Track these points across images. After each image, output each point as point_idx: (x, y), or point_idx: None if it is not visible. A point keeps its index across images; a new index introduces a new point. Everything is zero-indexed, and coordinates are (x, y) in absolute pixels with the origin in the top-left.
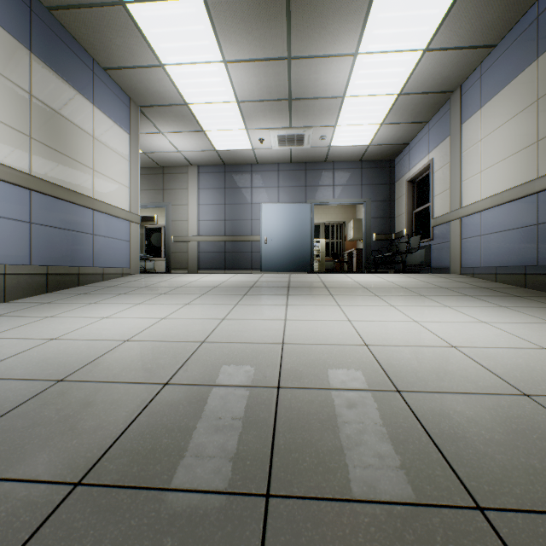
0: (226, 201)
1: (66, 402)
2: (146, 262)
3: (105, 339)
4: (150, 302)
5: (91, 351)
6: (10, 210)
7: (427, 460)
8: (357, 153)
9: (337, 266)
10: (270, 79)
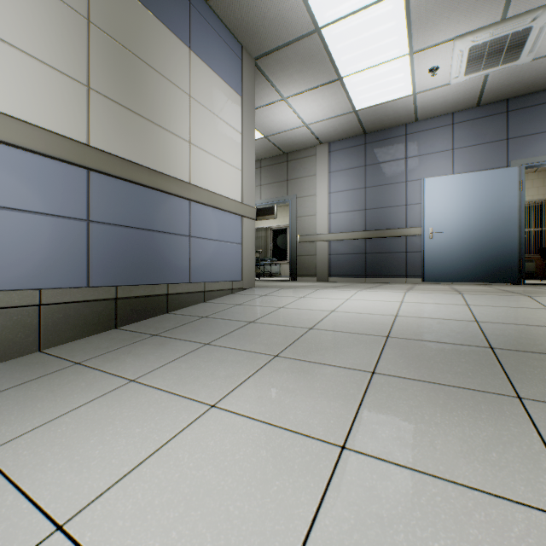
0: (366, 184)
1: None
2: (271, 265)
3: None
4: (239, 401)
5: None
6: (52, 201)
7: None
8: None
9: (538, 269)
10: None
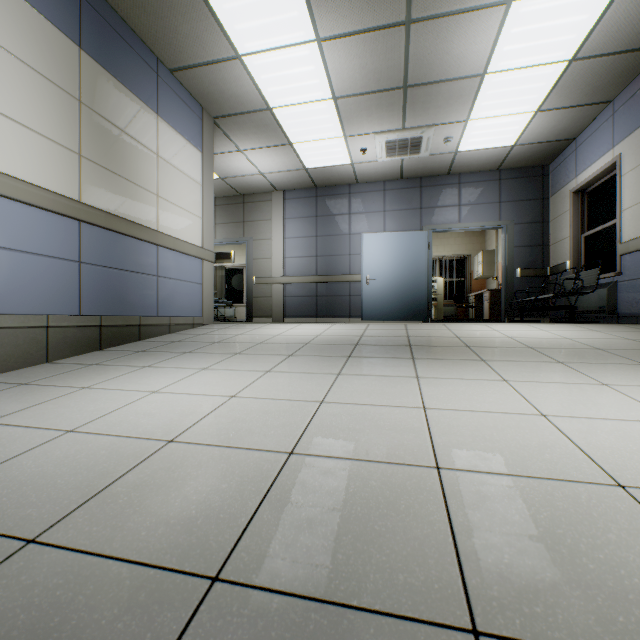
0: (318, 233)
1: (6, 622)
2: (226, 308)
3: (139, 437)
4: (219, 367)
5: (110, 464)
6: (55, 246)
7: None
8: (495, 158)
9: (459, 312)
10: (380, 59)
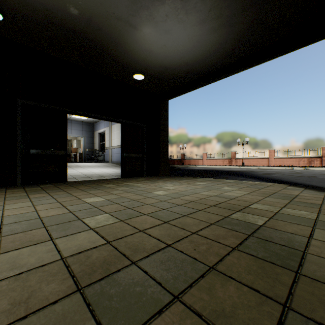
0: None
1: None
2: None
3: None
4: None
5: None
6: None
7: (99, 176)
8: (82, 120)
9: (68, 159)
10: None
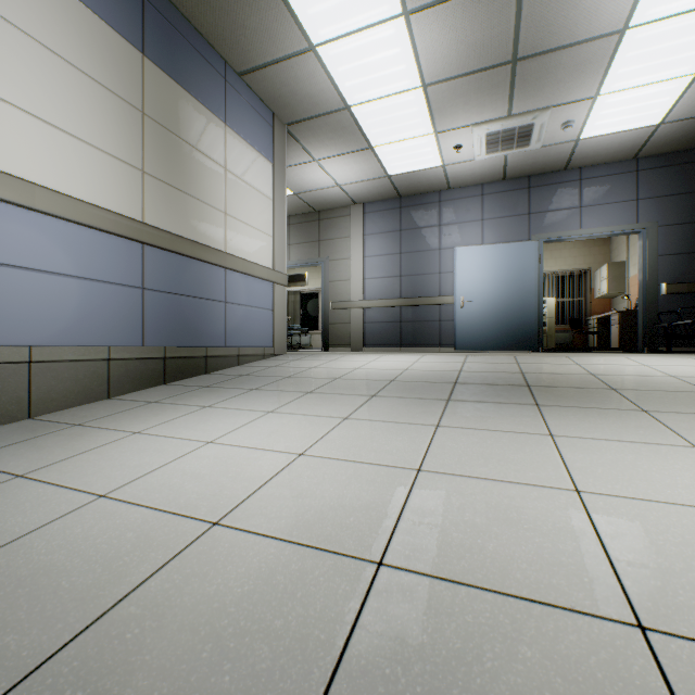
0: (402, 249)
1: None
2: (301, 336)
3: (178, 513)
4: (287, 409)
5: (133, 557)
6: (116, 272)
7: None
8: (631, 143)
9: (575, 340)
10: (482, 28)
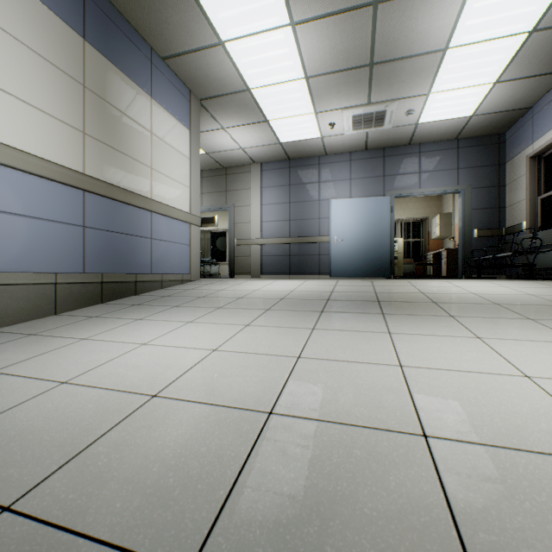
0: (291, 199)
1: None
2: (211, 266)
3: (126, 390)
4: (203, 320)
5: (95, 419)
6: (62, 213)
7: None
8: (454, 128)
9: (417, 269)
10: (348, 39)
